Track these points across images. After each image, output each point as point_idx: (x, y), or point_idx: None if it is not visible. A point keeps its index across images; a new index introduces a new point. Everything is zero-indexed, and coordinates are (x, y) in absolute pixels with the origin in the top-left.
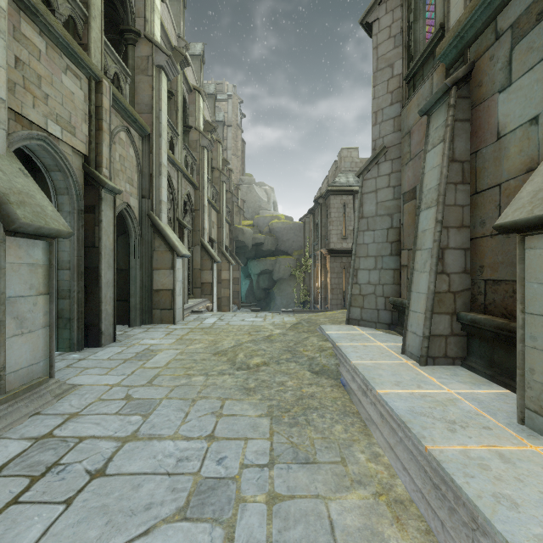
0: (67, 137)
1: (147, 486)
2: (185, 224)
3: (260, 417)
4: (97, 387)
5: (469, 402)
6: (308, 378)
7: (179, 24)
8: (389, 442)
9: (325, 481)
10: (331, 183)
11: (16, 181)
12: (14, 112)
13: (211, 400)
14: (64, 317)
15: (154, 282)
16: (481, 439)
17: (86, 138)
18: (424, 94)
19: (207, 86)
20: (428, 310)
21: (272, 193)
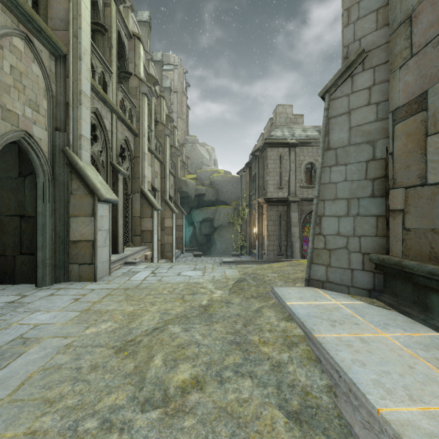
0: None
1: None
2: (119, 168)
3: None
4: None
5: None
6: None
7: None
8: None
9: None
10: (268, 136)
11: None
12: None
13: None
14: None
15: (71, 231)
16: None
17: None
18: None
19: (155, 53)
20: None
21: (213, 152)
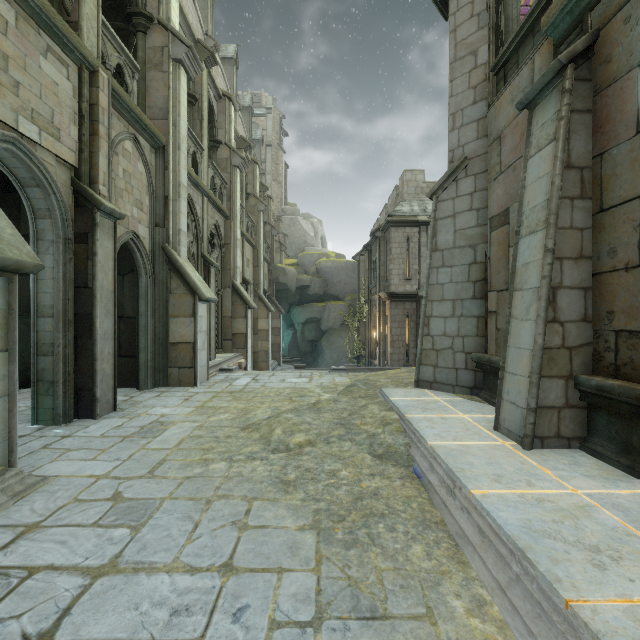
0: (48, 142)
1: None
2: (211, 261)
3: (301, 531)
4: (77, 479)
5: (610, 511)
6: (369, 465)
7: (207, 19)
8: (497, 579)
9: None
10: (391, 212)
11: None
12: None
13: (233, 500)
14: (46, 380)
15: (171, 333)
16: None
17: (76, 145)
18: (521, 85)
19: (242, 97)
20: (534, 373)
21: (320, 226)
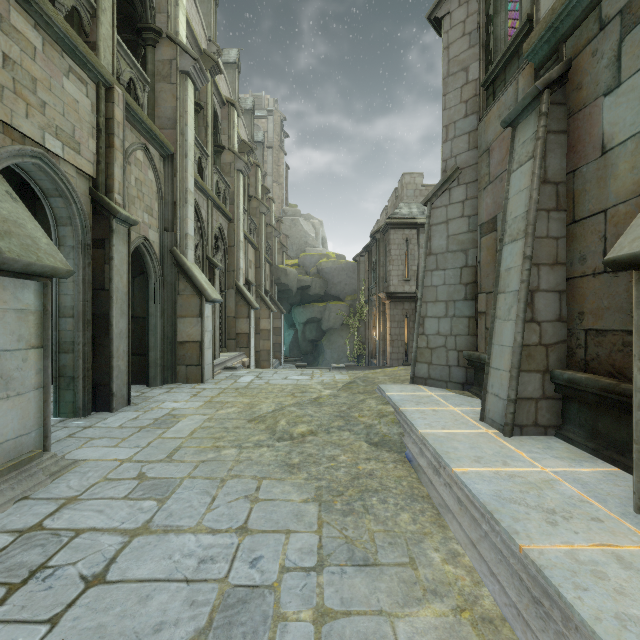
0: (70, 155)
1: (158, 598)
2: (216, 263)
3: (305, 503)
4: (104, 463)
5: (570, 484)
6: (365, 452)
7: (210, 25)
8: (470, 537)
9: (390, 591)
10: (391, 215)
11: (1, 206)
12: (2, 122)
13: (245, 479)
14: (67, 376)
15: (179, 332)
16: (591, 534)
17: (94, 157)
18: (507, 102)
19: (243, 99)
20: (514, 368)
21: (321, 227)
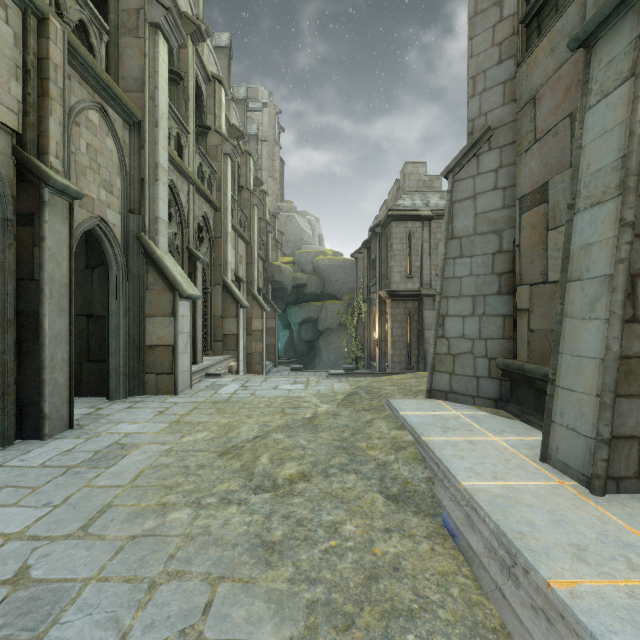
0: None
1: None
2: (198, 255)
3: None
4: None
5: None
6: (381, 514)
7: (197, 2)
8: None
9: None
10: (392, 206)
11: None
12: None
13: (189, 583)
14: None
15: (147, 334)
16: None
17: (20, 106)
18: (566, 28)
19: (236, 89)
20: (607, 391)
21: (317, 224)
